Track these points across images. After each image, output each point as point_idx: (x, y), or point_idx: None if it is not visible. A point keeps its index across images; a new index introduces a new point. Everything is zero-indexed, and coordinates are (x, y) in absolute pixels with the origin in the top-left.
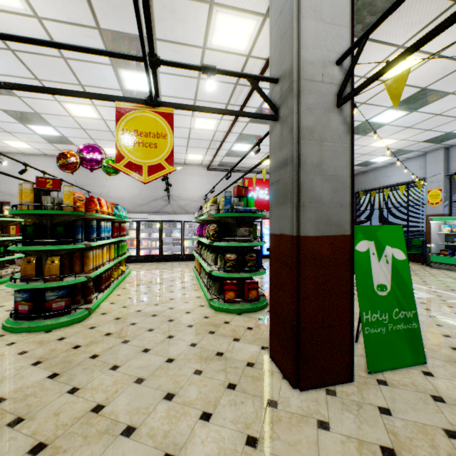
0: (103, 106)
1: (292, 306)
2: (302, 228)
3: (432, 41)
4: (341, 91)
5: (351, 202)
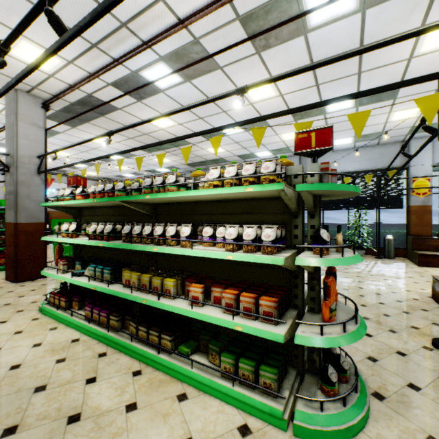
0: None
1: (14, 251)
2: (19, 220)
3: (112, 138)
4: (39, 169)
5: (46, 210)
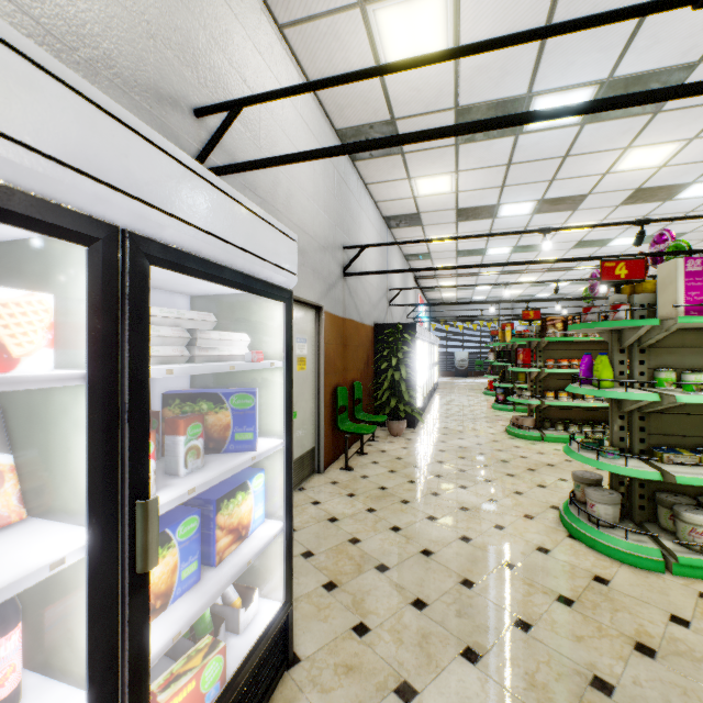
0: (586, 233)
1: None
2: None
3: None
4: None
5: None
